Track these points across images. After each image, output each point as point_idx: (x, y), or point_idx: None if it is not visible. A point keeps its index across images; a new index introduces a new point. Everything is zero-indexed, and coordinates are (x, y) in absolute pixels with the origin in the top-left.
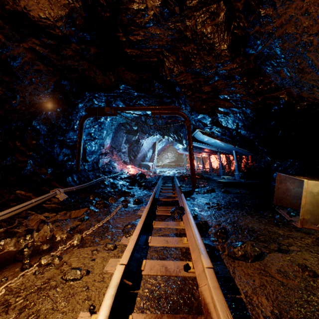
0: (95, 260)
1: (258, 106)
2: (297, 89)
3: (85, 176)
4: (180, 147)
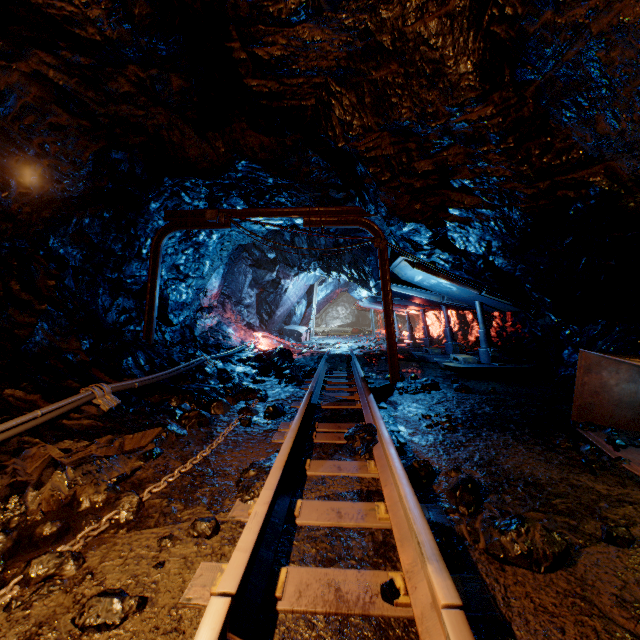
0: (165, 567)
1: (538, 203)
2: (632, 162)
3: (165, 356)
4: (363, 295)
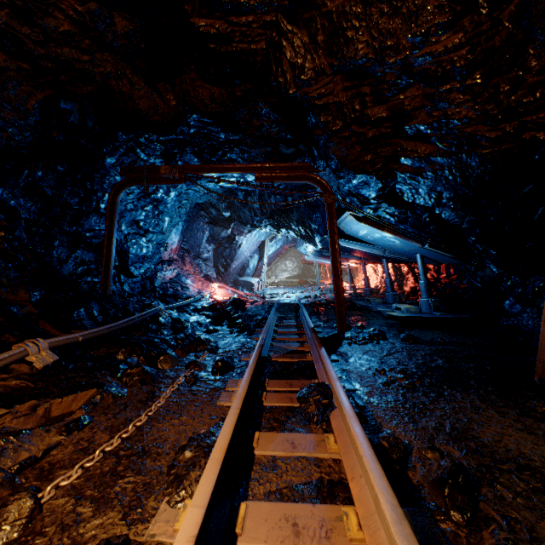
0: None
1: (501, 147)
2: None
3: (120, 306)
4: (309, 250)
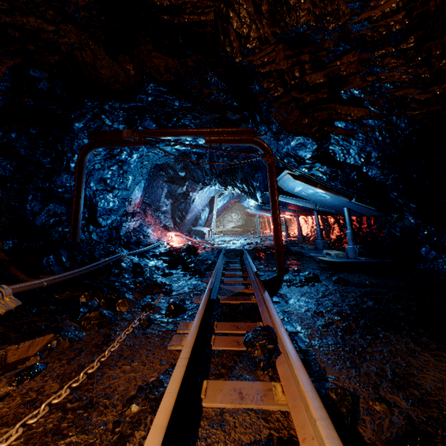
0: None
1: (430, 108)
2: None
3: (87, 253)
4: (251, 204)
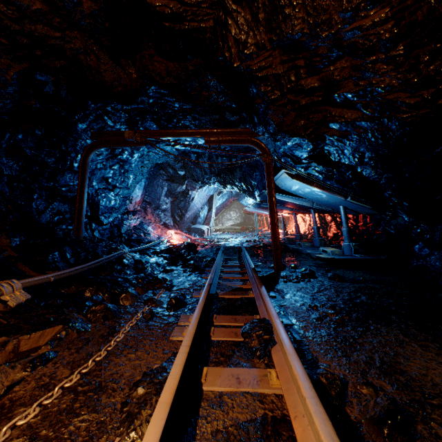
0: None
1: (419, 111)
2: None
3: (90, 250)
4: (249, 203)
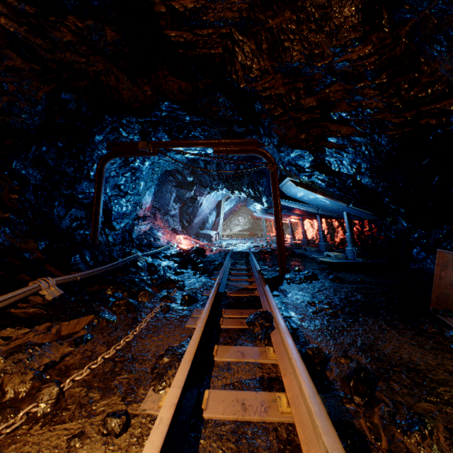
0: None
1: (404, 130)
2: None
3: (106, 254)
4: (257, 208)
